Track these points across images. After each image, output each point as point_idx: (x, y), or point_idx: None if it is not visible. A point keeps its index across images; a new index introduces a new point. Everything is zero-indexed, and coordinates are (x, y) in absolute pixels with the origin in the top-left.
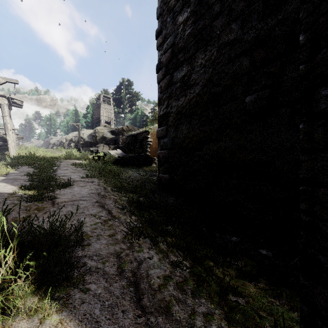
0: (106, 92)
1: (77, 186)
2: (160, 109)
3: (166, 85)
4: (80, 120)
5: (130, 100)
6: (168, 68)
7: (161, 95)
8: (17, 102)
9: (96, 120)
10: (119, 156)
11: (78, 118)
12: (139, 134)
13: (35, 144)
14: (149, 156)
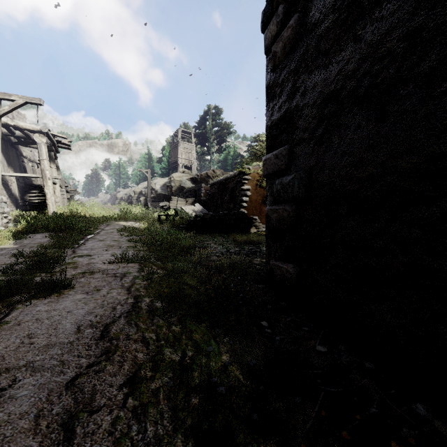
0: (186, 126)
1: (78, 290)
2: (271, 110)
3: (288, 42)
4: (153, 166)
5: (218, 135)
6: (293, 1)
7: (275, 74)
8: (63, 141)
9: (172, 165)
10: (196, 215)
11: (151, 163)
12: (229, 179)
13: (101, 199)
14: (246, 214)
